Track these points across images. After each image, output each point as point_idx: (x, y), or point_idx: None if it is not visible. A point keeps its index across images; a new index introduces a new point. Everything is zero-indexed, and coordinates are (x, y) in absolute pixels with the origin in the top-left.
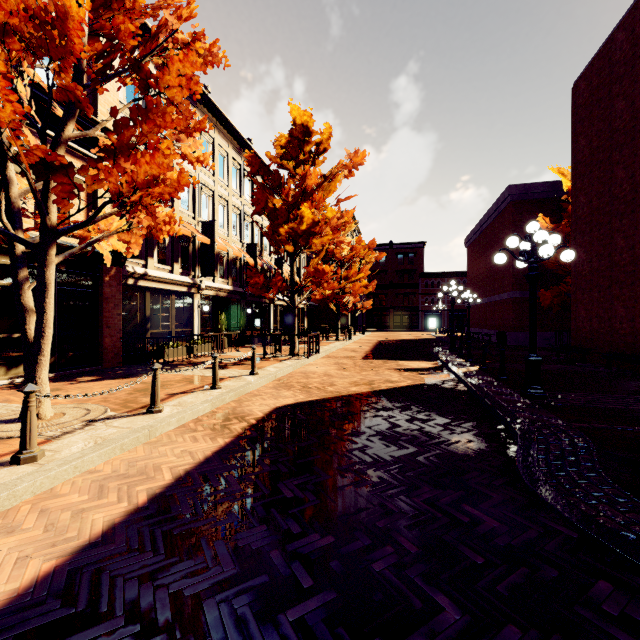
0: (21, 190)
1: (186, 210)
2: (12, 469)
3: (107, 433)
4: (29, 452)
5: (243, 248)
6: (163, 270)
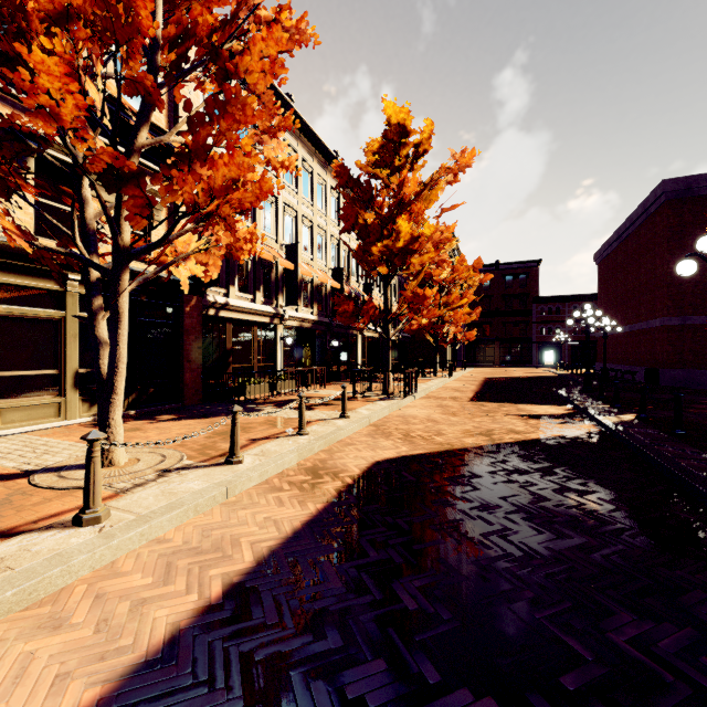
0: (96, 211)
1: (268, 233)
2: (73, 532)
3: (180, 488)
4: (92, 512)
5: (329, 273)
6: (245, 299)
